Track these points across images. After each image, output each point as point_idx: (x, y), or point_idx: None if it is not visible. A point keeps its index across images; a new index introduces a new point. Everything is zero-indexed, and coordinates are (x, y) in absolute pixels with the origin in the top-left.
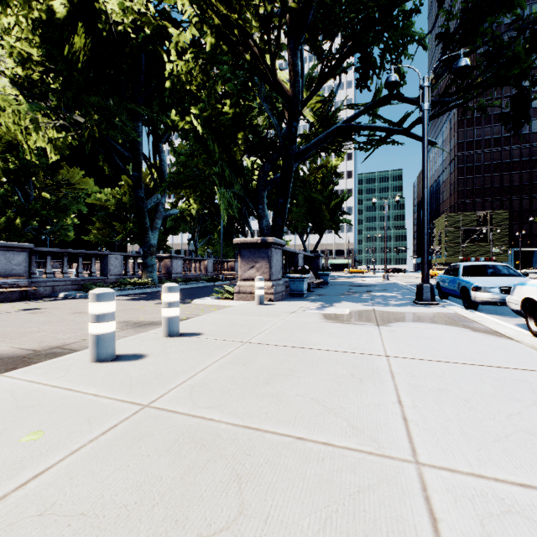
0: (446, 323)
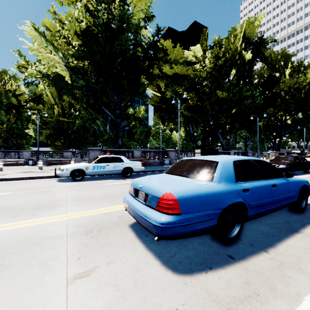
0: None
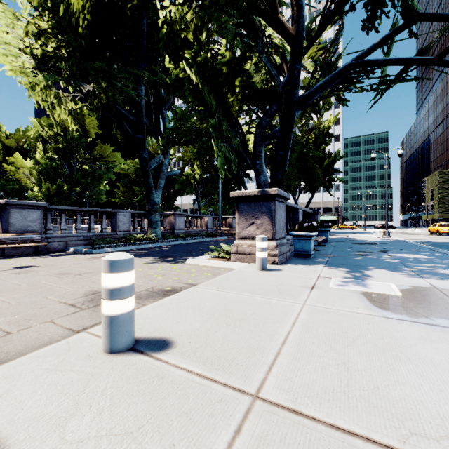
0: None
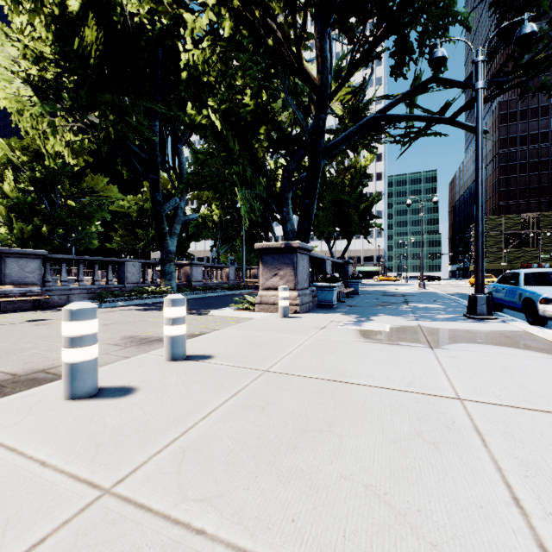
0: (520, 346)
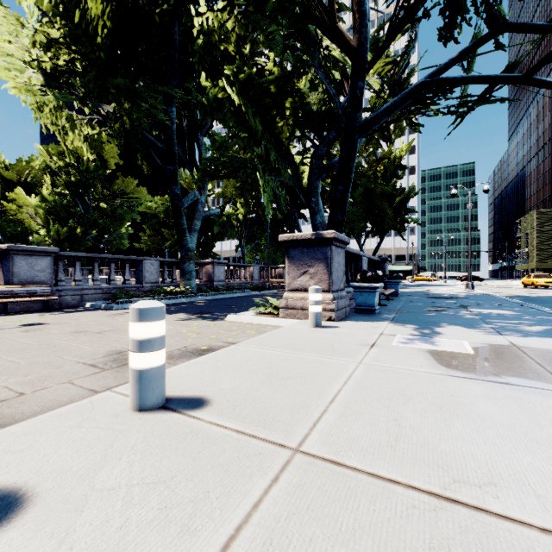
0: None
